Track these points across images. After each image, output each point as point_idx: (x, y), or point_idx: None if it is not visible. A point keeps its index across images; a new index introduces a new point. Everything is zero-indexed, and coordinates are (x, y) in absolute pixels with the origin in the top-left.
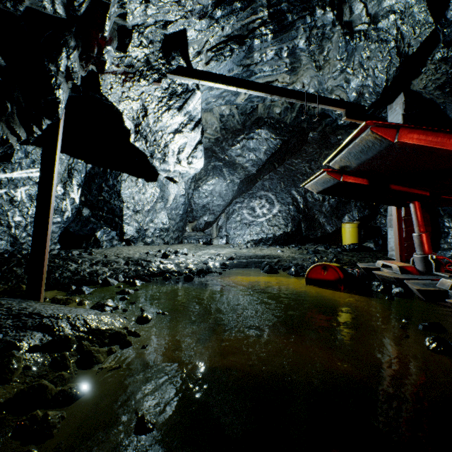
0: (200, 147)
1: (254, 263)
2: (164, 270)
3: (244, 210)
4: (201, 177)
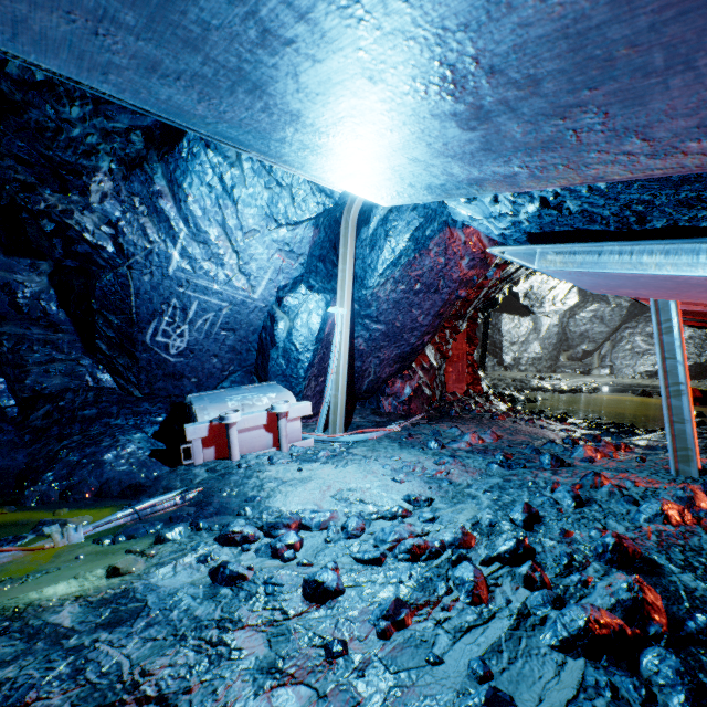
0: (573, 290)
1: (631, 390)
2: (542, 388)
3: (637, 337)
4: (577, 304)
